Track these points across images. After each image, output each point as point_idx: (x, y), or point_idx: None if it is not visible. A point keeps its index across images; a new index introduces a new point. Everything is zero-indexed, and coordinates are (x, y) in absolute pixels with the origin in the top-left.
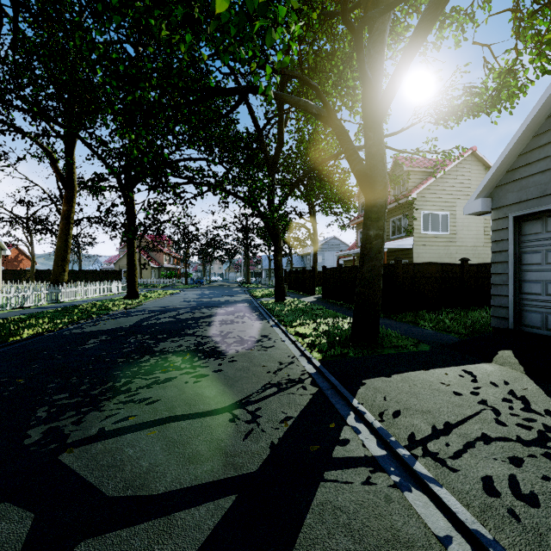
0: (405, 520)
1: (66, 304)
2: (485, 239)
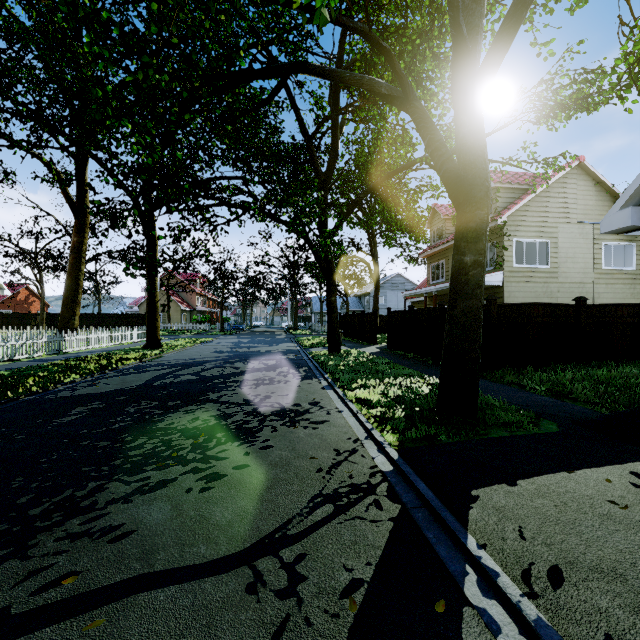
0: None
1: (69, 355)
2: (595, 274)
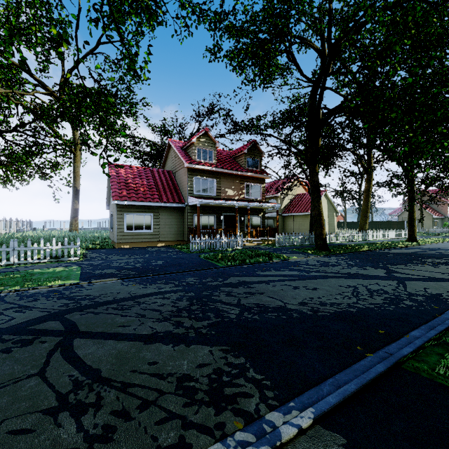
0: None
1: (371, 241)
2: None
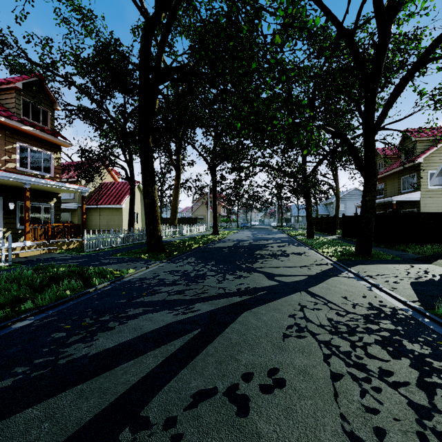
0: (356, 282)
1: (188, 236)
2: None
